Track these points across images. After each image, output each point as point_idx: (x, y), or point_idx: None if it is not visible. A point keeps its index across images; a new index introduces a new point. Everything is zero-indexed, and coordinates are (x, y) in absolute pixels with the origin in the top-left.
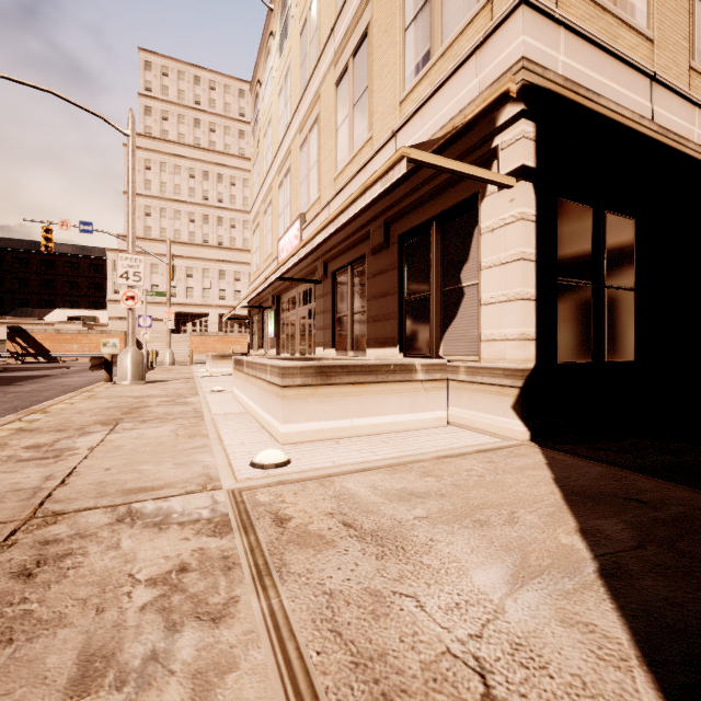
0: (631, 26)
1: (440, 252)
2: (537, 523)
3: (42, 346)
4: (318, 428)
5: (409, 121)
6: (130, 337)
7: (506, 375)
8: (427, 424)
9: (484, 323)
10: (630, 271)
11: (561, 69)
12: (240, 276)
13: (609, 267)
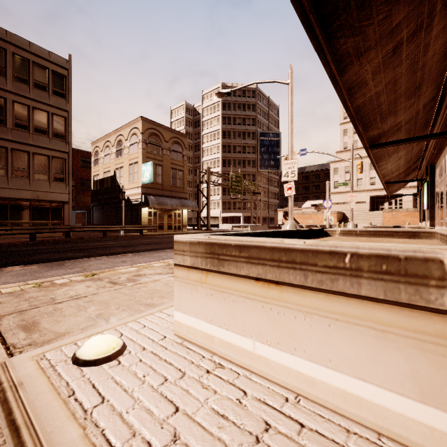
0: None
1: None
2: None
3: (296, 221)
4: (208, 332)
5: None
6: (289, 214)
7: None
8: None
9: None
10: None
11: None
12: None
13: None
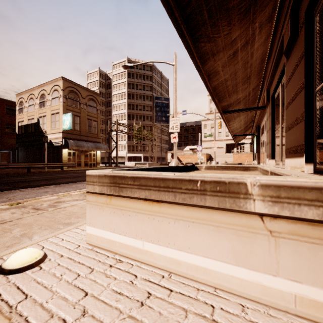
0: None
1: None
2: None
3: (180, 160)
4: (112, 239)
5: None
6: (174, 155)
7: None
8: (277, 299)
9: None
10: None
11: None
12: None
13: None
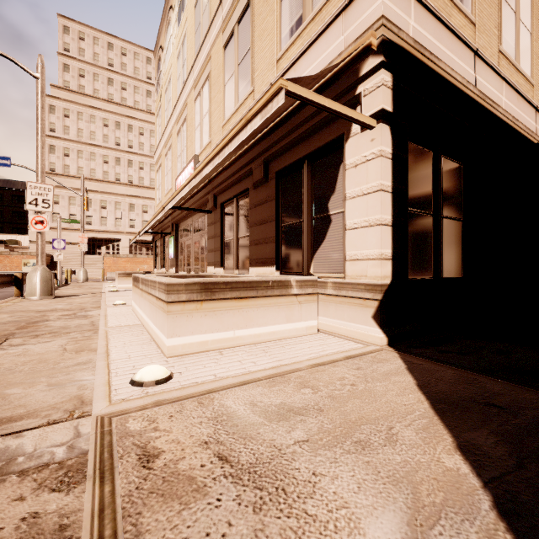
0: (460, 9)
1: (311, 185)
2: (415, 440)
3: None
4: (202, 340)
5: (284, 74)
6: (39, 257)
7: (368, 289)
8: (301, 332)
9: (349, 245)
10: (459, 205)
11: (411, 32)
12: (147, 209)
13: (444, 201)
